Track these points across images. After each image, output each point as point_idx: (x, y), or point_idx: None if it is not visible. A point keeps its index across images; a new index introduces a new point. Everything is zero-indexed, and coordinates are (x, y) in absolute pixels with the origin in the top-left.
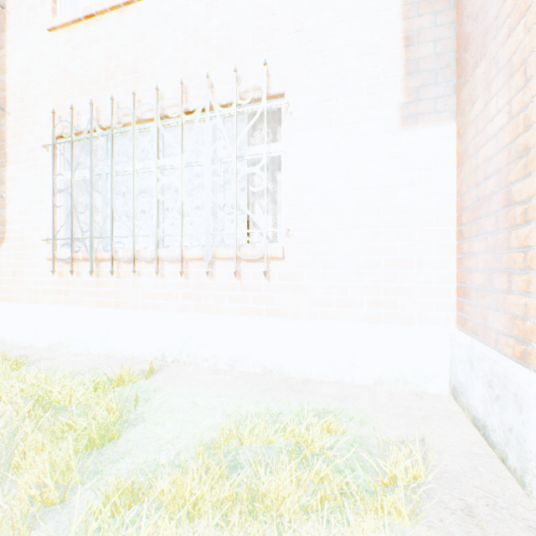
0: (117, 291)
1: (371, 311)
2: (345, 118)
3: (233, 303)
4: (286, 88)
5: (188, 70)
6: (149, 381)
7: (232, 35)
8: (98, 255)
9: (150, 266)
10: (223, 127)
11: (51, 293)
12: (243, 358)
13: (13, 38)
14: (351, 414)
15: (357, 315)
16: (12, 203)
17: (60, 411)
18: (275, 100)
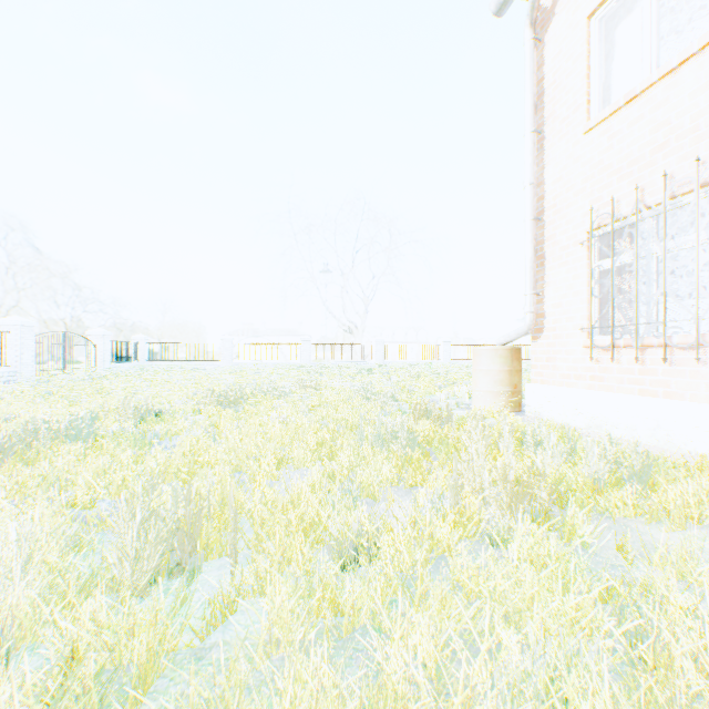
0: (666, 380)
1: None
2: None
3: None
4: None
5: None
6: None
7: None
8: (642, 342)
9: None
10: None
11: (583, 378)
12: None
13: (546, 155)
14: None
15: None
16: (545, 299)
17: None
18: None
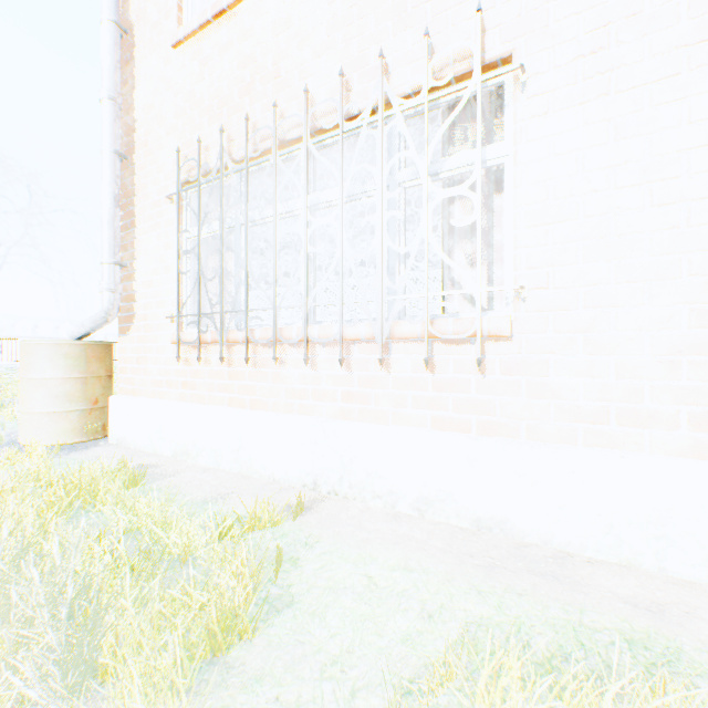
0: (253, 385)
1: (698, 436)
2: (638, 73)
3: (419, 409)
4: (515, 45)
5: (350, 56)
6: (296, 525)
7: None
8: (229, 336)
9: (296, 351)
10: (405, 130)
11: (176, 386)
12: (438, 500)
13: (137, 69)
14: (691, 655)
15: (665, 442)
16: (136, 274)
17: (176, 564)
18: (494, 72)
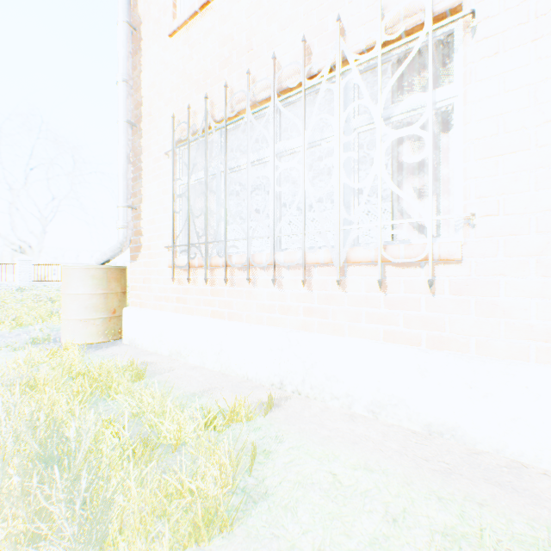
0: (230, 301)
1: None
2: None
3: (372, 324)
4: None
5: (311, 25)
6: (267, 420)
7: None
8: (212, 262)
9: (265, 273)
10: (360, 81)
11: (172, 301)
12: (391, 404)
13: (143, 57)
14: None
15: None
16: (142, 214)
17: (170, 450)
18: (443, 22)
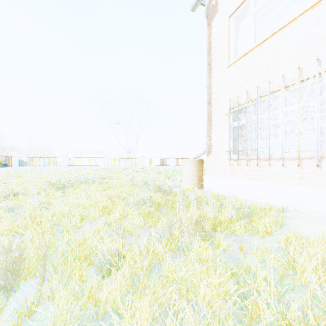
0: (258, 173)
1: None
2: None
3: None
4: None
5: (301, 59)
6: (282, 214)
7: None
8: (249, 157)
9: (276, 162)
10: None
11: (227, 173)
12: None
13: (212, 75)
14: None
15: None
16: (212, 138)
17: None
18: None
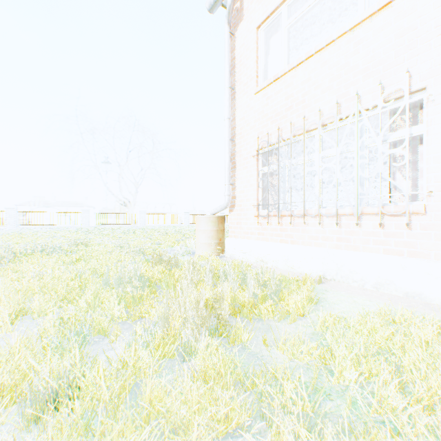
0: (292, 234)
1: None
2: None
3: (376, 245)
4: (427, 82)
5: (340, 92)
6: (319, 286)
7: (375, 58)
8: (281, 213)
9: (312, 219)
10: (368, 125)
11: (255, 234)
12: (386, 284)
13: (236, 103)
14: None
15: None
16: (236, 188)
17: None
18: (416, 93)
